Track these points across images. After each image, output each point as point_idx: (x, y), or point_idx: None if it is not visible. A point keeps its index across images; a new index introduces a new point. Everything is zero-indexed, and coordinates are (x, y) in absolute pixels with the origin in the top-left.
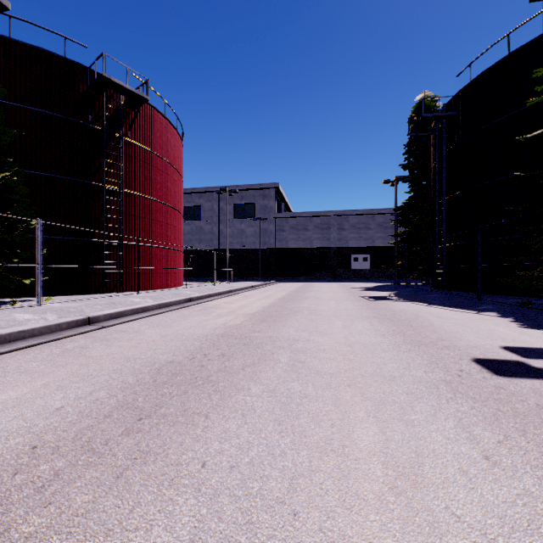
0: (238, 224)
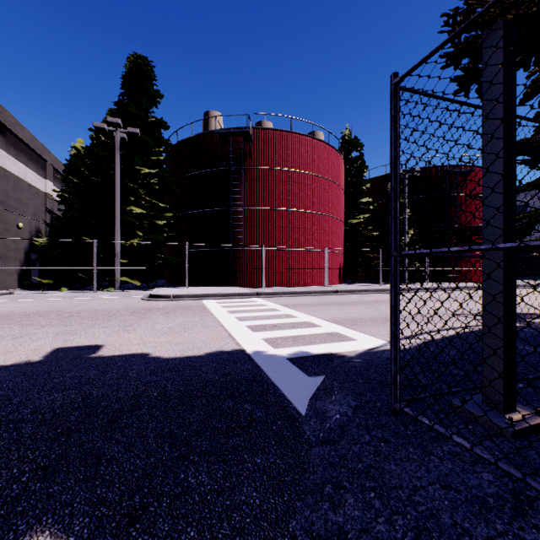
0: None
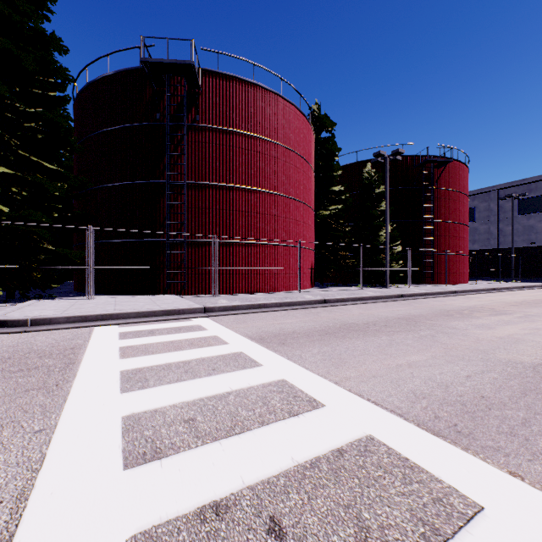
0: (524, 220)
